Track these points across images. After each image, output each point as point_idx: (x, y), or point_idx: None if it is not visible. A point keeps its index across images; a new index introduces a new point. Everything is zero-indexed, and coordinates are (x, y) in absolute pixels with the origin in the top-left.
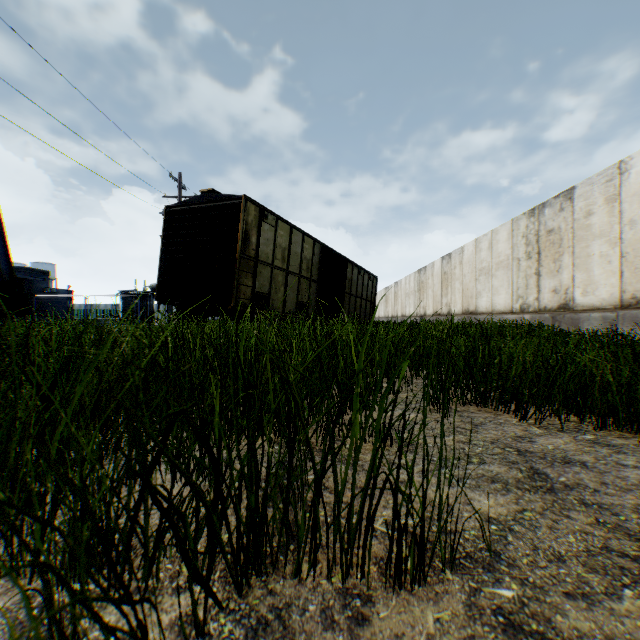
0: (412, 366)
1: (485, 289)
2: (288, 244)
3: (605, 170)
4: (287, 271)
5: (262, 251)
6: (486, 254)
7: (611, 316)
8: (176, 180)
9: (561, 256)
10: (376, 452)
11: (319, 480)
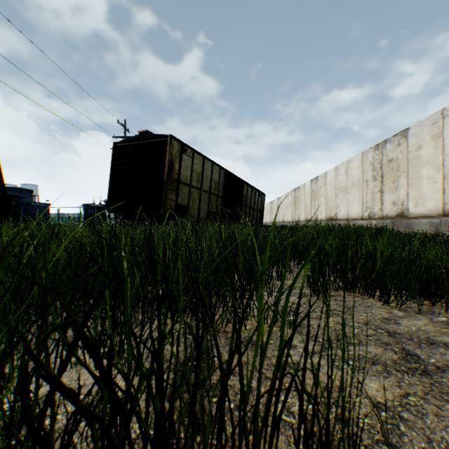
0: (293, 259)
1: (342, 202)
2: (201, 170)
3: (431, 115)
4: (201, 189)
5: (183, 175)
6: (343, 177)
7: (436, 221)
8: (122, 125)
9: (398, 178)
10: (280, 353)
11: (224, 379)
